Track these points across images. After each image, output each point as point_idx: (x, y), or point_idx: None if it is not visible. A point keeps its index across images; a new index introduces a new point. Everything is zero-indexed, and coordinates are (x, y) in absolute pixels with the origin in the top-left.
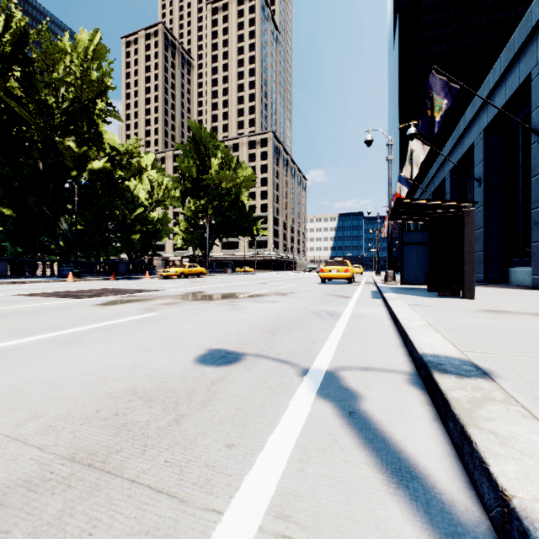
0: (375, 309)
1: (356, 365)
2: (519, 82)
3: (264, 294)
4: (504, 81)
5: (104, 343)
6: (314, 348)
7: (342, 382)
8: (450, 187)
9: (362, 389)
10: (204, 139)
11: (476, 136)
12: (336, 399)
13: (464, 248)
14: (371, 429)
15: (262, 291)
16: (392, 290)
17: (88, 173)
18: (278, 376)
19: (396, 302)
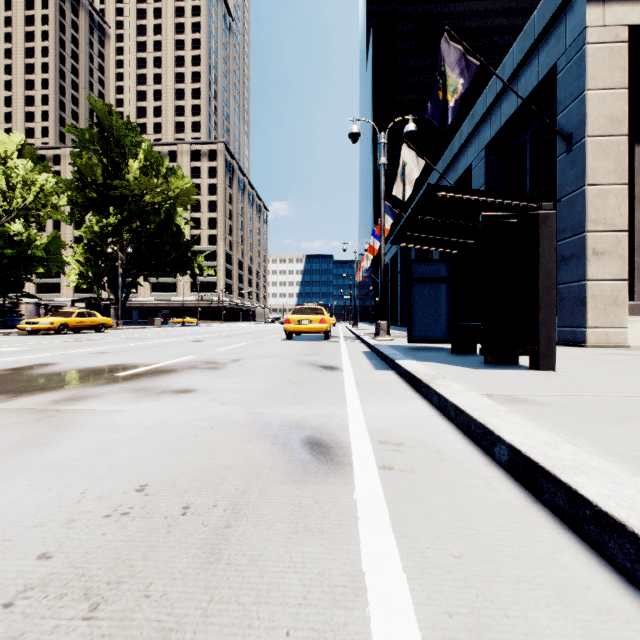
0: (409, 407)
1: None
2: (538, 78)
3: (178, 366)
4: (516, 81)
5: None
6: None
7: None
8: None
9: None
10: (116, 128)
11: (475, 155)
12: None
13: (539, 281)
14: None
15: (180, 359)
16: (399, 351)
17: None
18: None
19: (459, 393)
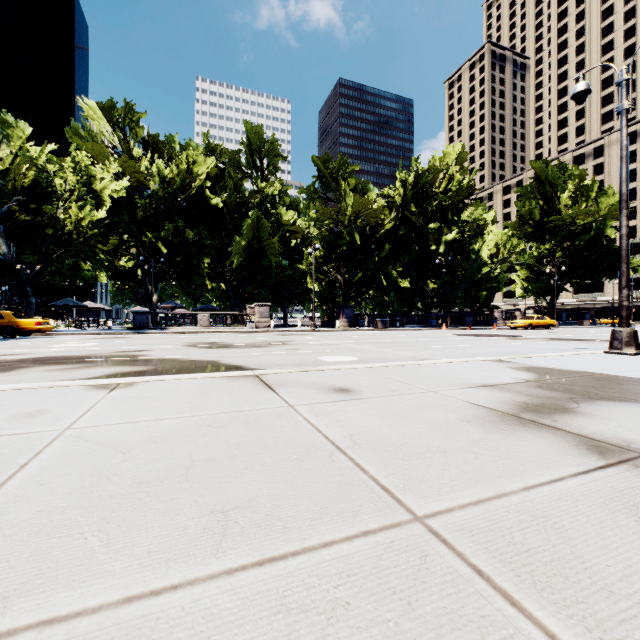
0: None
1: None
2: None
3: None
4: None
5: (538, 345)
6: None
7: None
8: None
9: None
10: (549, 176)
11: None
12: None
13: None
14: None
15: None
16: None
17: (444, 245)
18: None
19: None
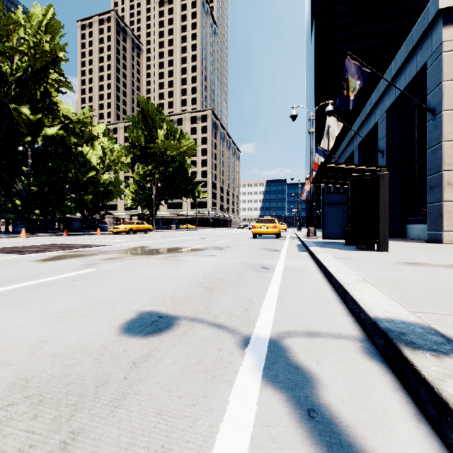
0: (304, 262)
1: (301, 329)
2: (416, 70)
3: (203, 248)
4: (404, 69)
5: (21, 307)
6: (253, 307)
7: (290, 356)
8: (358, 158)
9: (315, 366)
10: (151, 112)
11: (380, 115)
12: (287, 386)
13: (379, 207)
14: (345, 446)
15: (201, 246)
16: (315, 244)
17: (43, 138)
18: (215, 350)
19: (323, 256)
